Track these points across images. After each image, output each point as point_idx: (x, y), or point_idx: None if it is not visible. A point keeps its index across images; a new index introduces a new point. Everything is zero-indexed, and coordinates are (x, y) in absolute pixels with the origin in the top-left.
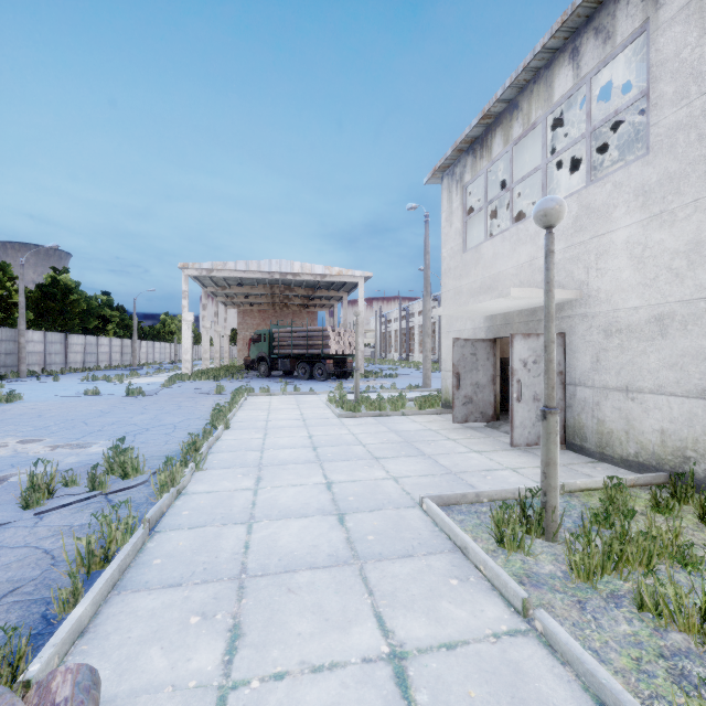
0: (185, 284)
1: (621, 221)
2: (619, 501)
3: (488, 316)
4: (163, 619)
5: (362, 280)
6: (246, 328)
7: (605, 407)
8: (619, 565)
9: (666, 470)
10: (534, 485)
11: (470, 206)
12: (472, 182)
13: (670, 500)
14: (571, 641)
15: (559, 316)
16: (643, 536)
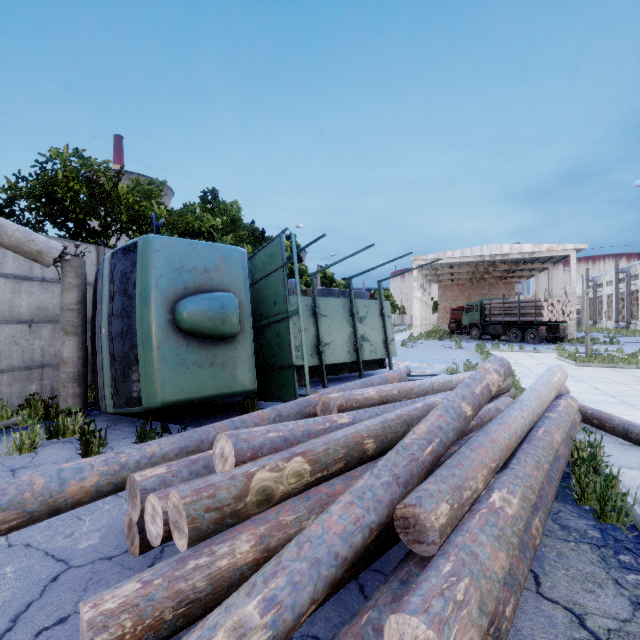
0: (415, 271)
1: None
2: None
3: None
4: None
5: (574, 253)
6: (446, 299)
7: None
8: None
9: None
10: None
11: None
12: None
13: None
14: None
15: None
16: None
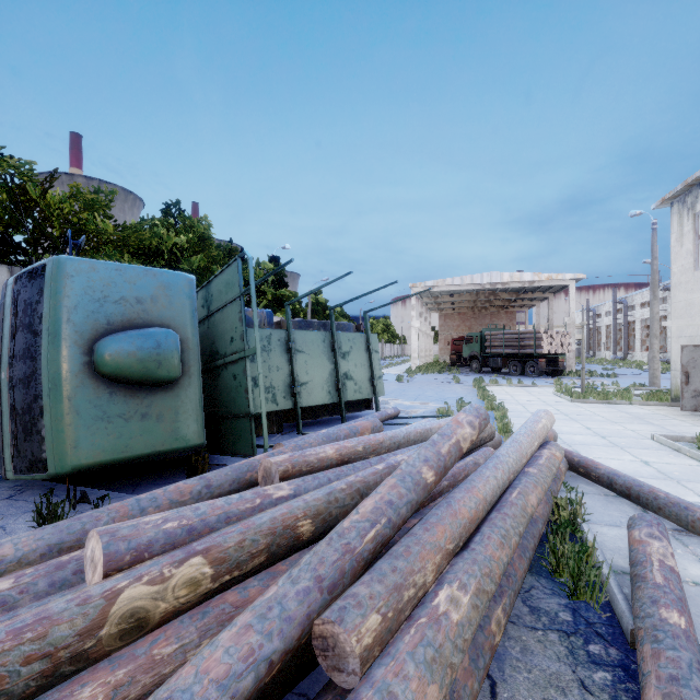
0: (414, 299)
1: None
2: None
3: None
4: None
5: (573, 282)
6: (447, 329)
7: None
8: None
9: None
10: None
11: None
12: None
13: None
14: None
15: None
16: None
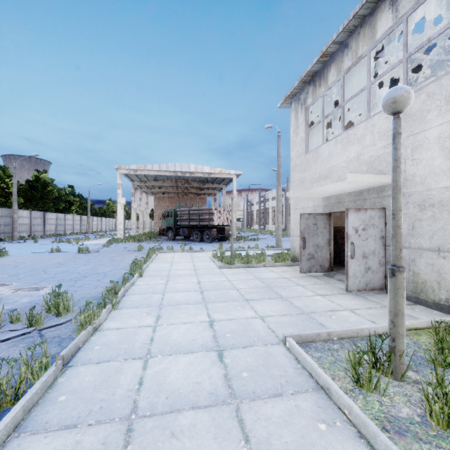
0: (120, 179)
1: (434, 121)
2: (449, 342)
3: (324, 197)
4: None
5: (235, 176)
6: (160, 208)
7: (419, 263)
8: None
9: None
10: (373, 326)
11: (310, 122)
12: (313, 104)
13: None
14: None
15: (381, 195)
16: None
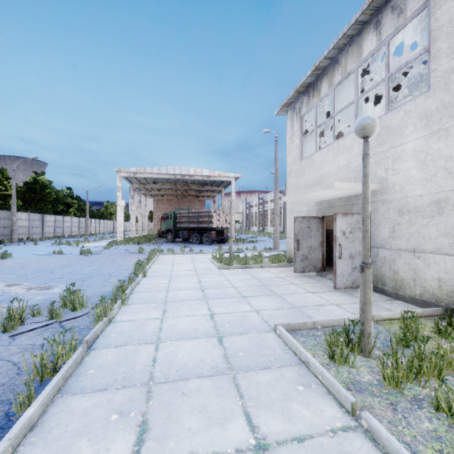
0: (119, 182)
1: (410, 136)
2: (413, 328)
3: (317, 201)
4: (92, 416)
5: (234, 179)
6: (159, 210)
7: (398, 263)
8: (418, 376)
9: (442, 306)
10: (352, 316)
11: (305, 130)
12: (307, 113)
13: (448, 327)
14: (391, 438)
15: None
16: (434, 355)
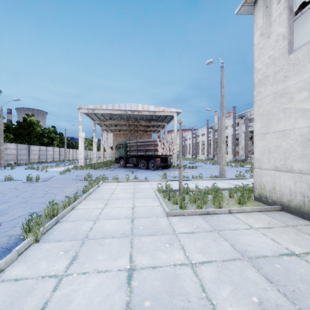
0: (80, 117)
1: None
2: None
3: None
4: None
5: (176, 114)
6: (117, 142)
7: None
8: None
9: None
10: None
11: None
12: None
13: None
14: None
15: None
16: None
